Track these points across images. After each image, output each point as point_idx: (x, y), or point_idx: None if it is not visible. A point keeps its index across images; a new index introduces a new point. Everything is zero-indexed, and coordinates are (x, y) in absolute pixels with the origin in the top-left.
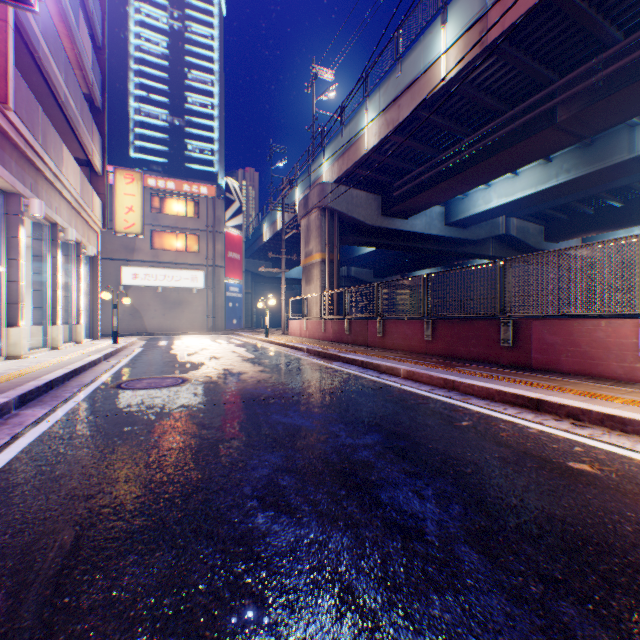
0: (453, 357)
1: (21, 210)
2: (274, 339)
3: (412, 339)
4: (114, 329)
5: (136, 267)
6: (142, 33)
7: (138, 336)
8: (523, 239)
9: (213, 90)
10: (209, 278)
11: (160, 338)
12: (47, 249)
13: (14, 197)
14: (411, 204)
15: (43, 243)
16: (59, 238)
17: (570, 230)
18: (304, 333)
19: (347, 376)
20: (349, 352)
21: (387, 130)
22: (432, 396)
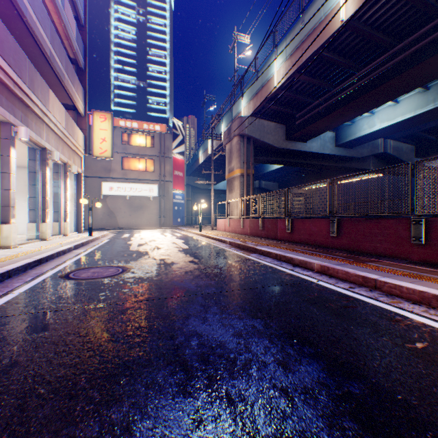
0: (358, 251)
1: (11, 135)
2: (205, 233)
3: (317, 235)
4: (97, 225)
5: (111, 182)
6: (119, 26)
7: (112, 230)
8: (398, 156)
9: (166, 61)
10: (161, 189)
11: (126, 231)
12: (39, 167)
13: (6, 125)
14: (310, 130)
15: (36, 162)
16: (47, 159)
17: (437, 148)
18: (227, 229)
19: (264, 268)
20: (263, 245)
21: (292, 70)
22: (355, 296)
